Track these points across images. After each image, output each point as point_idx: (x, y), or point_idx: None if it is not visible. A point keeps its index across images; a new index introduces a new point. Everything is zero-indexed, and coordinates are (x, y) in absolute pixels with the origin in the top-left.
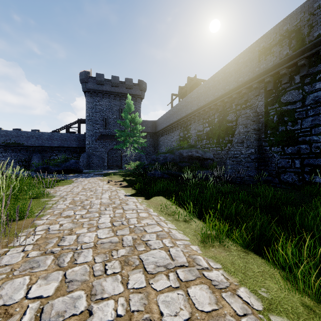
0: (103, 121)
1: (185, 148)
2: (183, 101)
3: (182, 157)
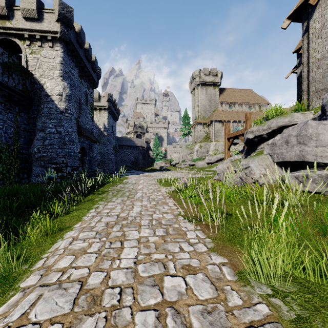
0: None
1: None
2: None
3: None
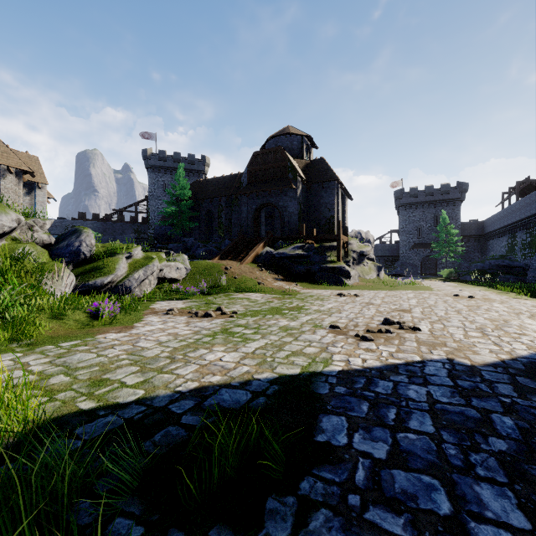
0: (416, 231)
1: (494, 259)
2: (508, 208)
3: (491, 265)
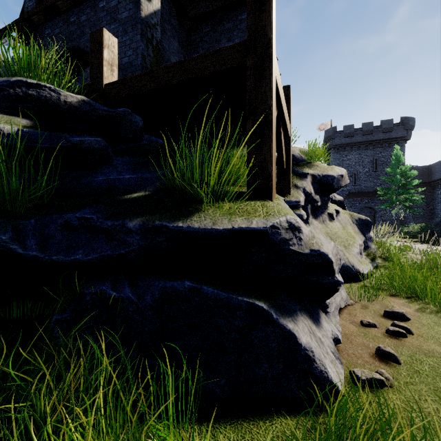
0: (351, 177)
1: None
2: None
3: None
